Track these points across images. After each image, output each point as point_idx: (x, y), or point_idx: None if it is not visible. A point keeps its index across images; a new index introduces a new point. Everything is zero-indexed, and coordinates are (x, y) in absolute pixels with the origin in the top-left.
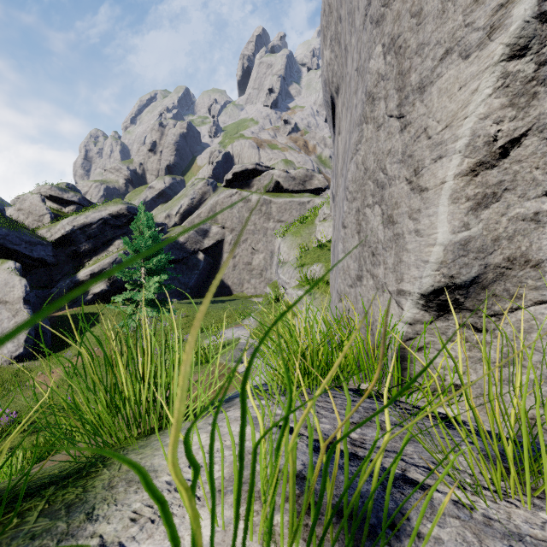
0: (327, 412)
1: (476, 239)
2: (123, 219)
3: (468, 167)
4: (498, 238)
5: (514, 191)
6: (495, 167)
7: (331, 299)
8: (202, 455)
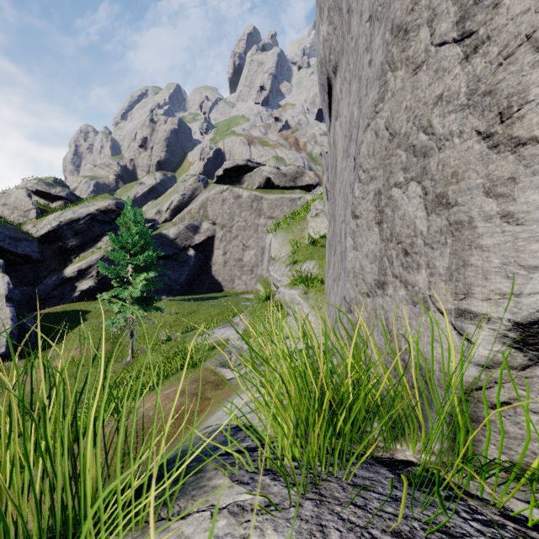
0: None
1: None
2: (112, 214)
3: None
4: None
5: None
6: None
7: (328, 301)
8: None
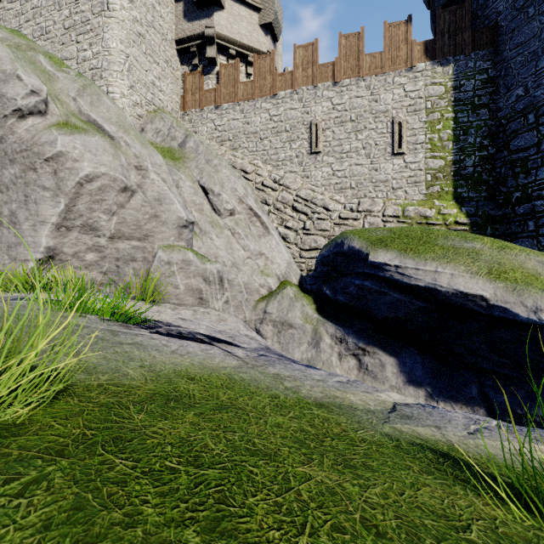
0: None
1: (52, 246)
2: None
3: (51, 230)
4: (57, 246)
5: (61, 237)
6: (57, 232)
7: None
8: None
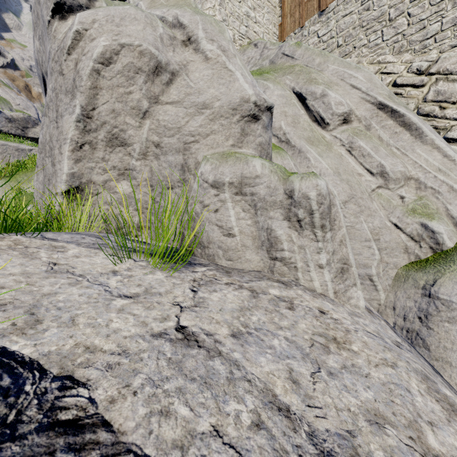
0: None
1: (77, 173)
2: None
3: (72, 149)
4: (83, 173)
5: (85, 159)
6: (79, 151)
7: None
8: None
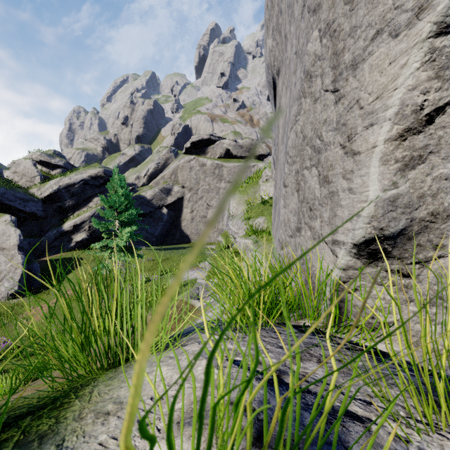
0: (273, 347)
1: (403, 196)
2: (100, 180)
3: (397, 133)
4: (423, 195)
5: (439, 153)
6: (421, 133)
7: (273, 247)
8: (163, 388)
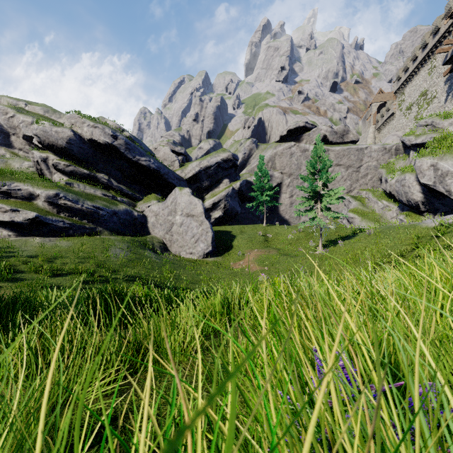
0: None
1: None
2: (229, 163)
3: None
4: None
5: None
6: None
7: None
8: None
